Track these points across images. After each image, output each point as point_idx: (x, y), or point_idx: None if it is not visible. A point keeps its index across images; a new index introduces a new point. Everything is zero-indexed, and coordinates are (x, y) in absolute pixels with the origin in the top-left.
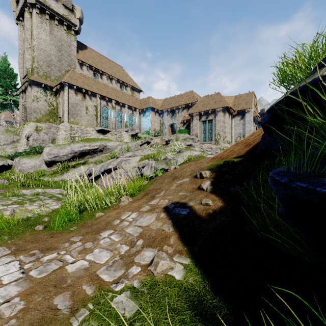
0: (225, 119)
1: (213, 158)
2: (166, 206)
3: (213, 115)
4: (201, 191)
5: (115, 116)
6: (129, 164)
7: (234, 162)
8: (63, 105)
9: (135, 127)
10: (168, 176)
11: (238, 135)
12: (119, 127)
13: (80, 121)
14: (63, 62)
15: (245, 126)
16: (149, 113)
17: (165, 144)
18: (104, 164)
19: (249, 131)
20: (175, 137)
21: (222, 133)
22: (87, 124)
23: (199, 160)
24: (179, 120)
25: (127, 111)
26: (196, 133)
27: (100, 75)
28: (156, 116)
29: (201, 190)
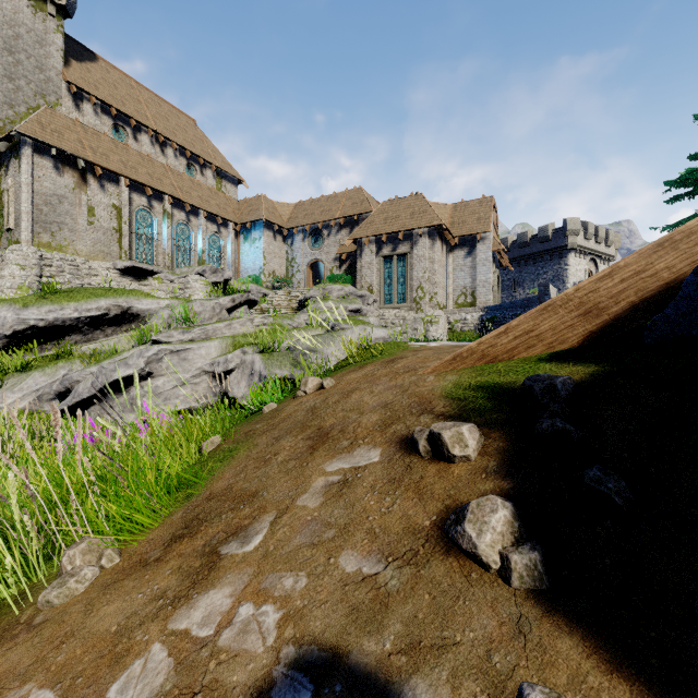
0: (435, 254)
1: (456, 356)
2: (264, 692)
3: (408, 245)
4: (468, 573)
5: (173, 237)
6: (185, 364)
7: (574, 383)
8: (19, 198)
9: (225, 266)
10: (296, 424)
11: (462, 290)
12: (184, 263)
13: (72, 244)
14: (23, 85)
15: (476, 271)
16: (260, 235)
17: (298, 308)
18: (106, 363)
19: (485, 282)
20: (321, 292)
21: (429, 286)
22: (92, 251)
23: (401, 360)
24: (331, 253)
25: (205, 225)
26: (370, 284)
27: (133, 130)
28: (276, 242)
29: (467, 558)
